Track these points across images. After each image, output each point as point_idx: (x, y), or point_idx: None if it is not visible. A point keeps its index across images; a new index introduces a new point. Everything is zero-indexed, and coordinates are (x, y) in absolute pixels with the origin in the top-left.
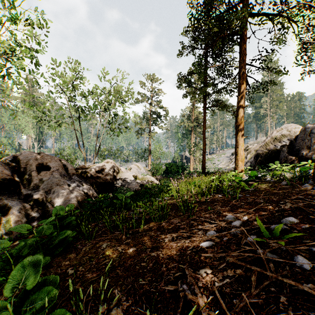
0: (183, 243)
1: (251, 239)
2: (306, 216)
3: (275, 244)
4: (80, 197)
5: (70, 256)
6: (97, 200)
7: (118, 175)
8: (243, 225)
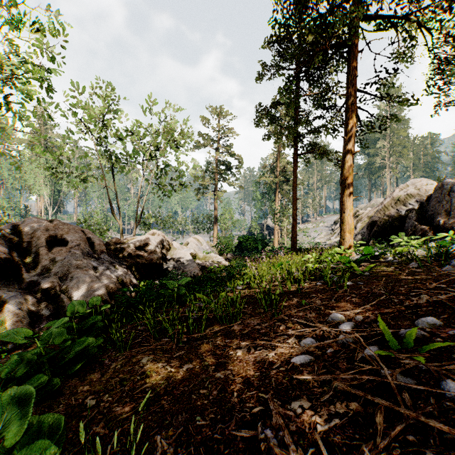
0: (265, 357)
1: (372, 353)
2: (453, 315)
3: (409, 360)
4: (112, 286)
5: (91, 377)
6: (137, 289)
7: (169, 254)
8: (356, 329)
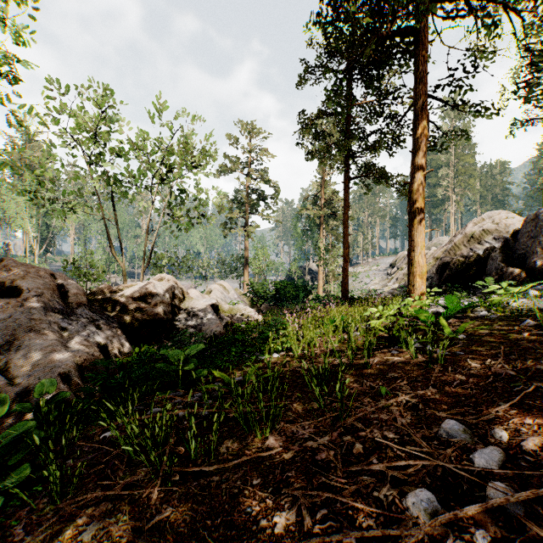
0: None
1: None
2: None
3: None
4: (86, 357)
5: None
6: (130, 359)
7: (182, 305)
8: (512, 468)
